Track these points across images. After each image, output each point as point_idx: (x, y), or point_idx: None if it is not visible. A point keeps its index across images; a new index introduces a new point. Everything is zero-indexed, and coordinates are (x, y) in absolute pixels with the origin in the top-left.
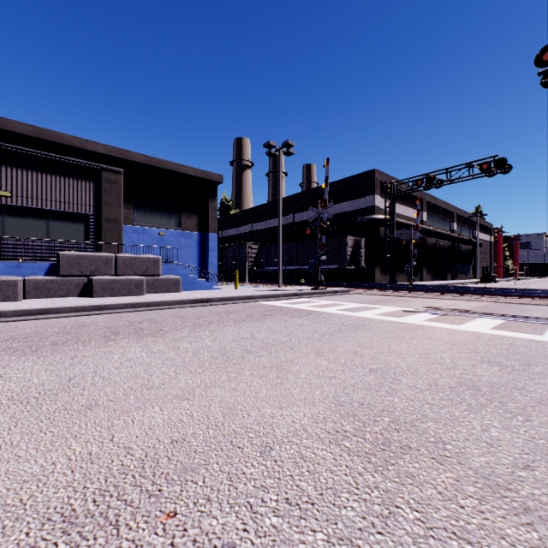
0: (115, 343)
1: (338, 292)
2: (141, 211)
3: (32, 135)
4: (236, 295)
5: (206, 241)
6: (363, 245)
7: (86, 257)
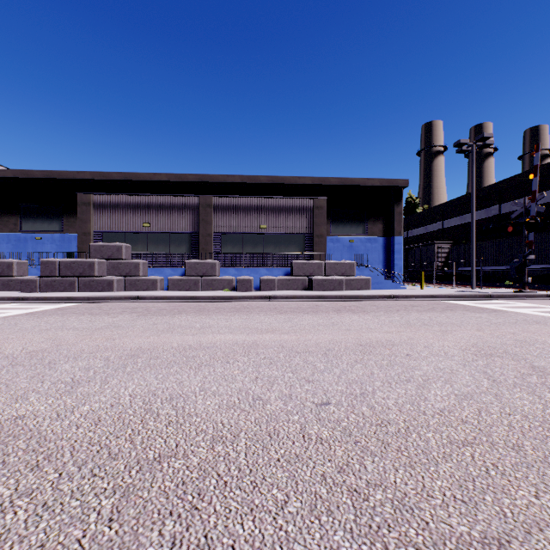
0: (342, 314)
1: None
2: (335, 223)
3: (269, 182)
4: (420, 294)
5: (391, 244)
6: None
7: (307, 264)
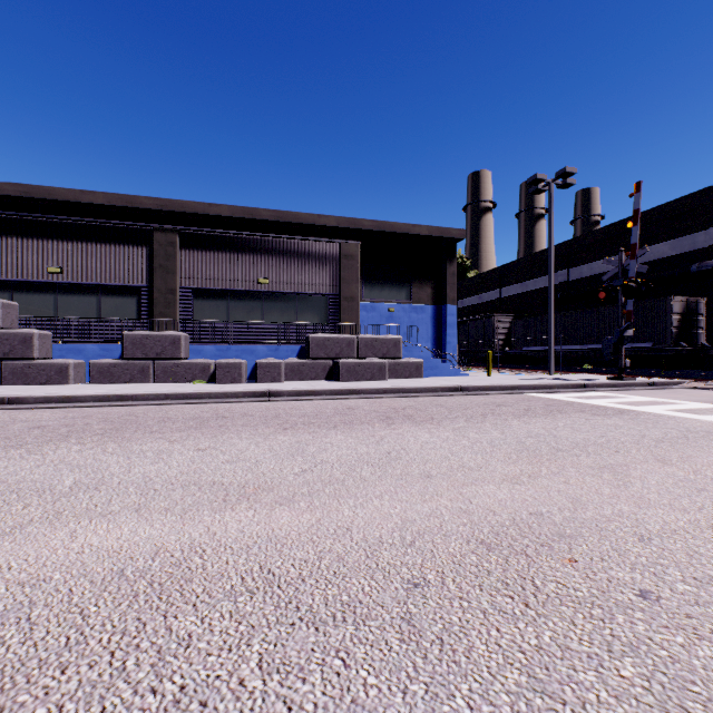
0: (397, 427)
1: (657, 385)
2: (369, 284)
3: (275, 220)
4: (498, 384)
5: (442, 315)
6: (703, 309)
7: (331, 339)
